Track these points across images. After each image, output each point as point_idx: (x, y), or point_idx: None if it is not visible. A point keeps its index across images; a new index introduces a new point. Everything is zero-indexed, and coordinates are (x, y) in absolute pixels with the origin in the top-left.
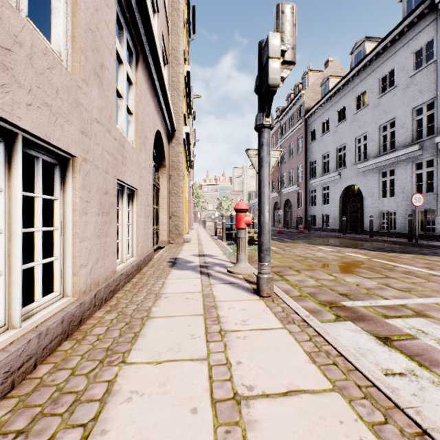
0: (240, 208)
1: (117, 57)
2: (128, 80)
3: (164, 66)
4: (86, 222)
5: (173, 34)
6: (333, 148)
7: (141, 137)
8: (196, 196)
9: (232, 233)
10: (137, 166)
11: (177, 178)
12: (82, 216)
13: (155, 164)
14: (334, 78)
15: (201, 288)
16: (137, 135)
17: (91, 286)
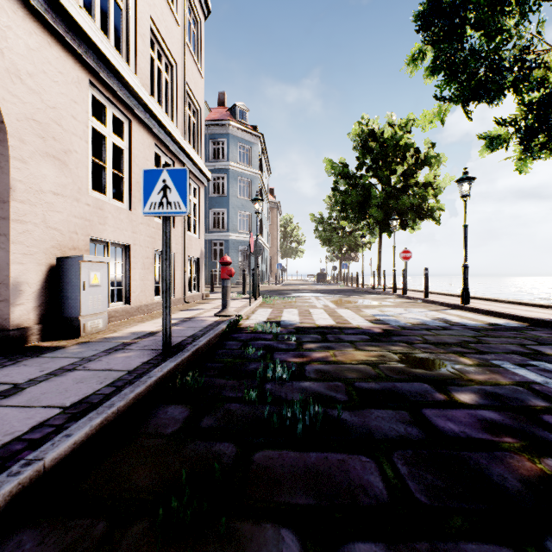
0: None
1: None
2: None
3: None
4: None
5: None
6: None
7: None
8: None
9: None
10: None
11: None
12: None
13: None
14: None
15: None
16: None
17: None
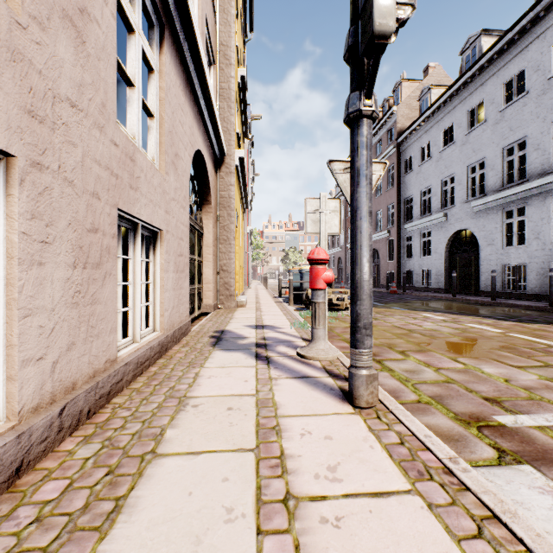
0: (317, 258)
1: (125, 20)
2: (146, 64)
3: (210, 67)
4: (40, 279)
5: (222, 23)
6: (437, 181)
7: (169, 154)
8: (255, 246)
9: (301, 294)
10: (160, 195)
11: (227, 219)
12: (28, 269)
13: (196, 199)
14: (437, 87)
15: (254, 386)
16: (161, 148)
17: (54, 394)
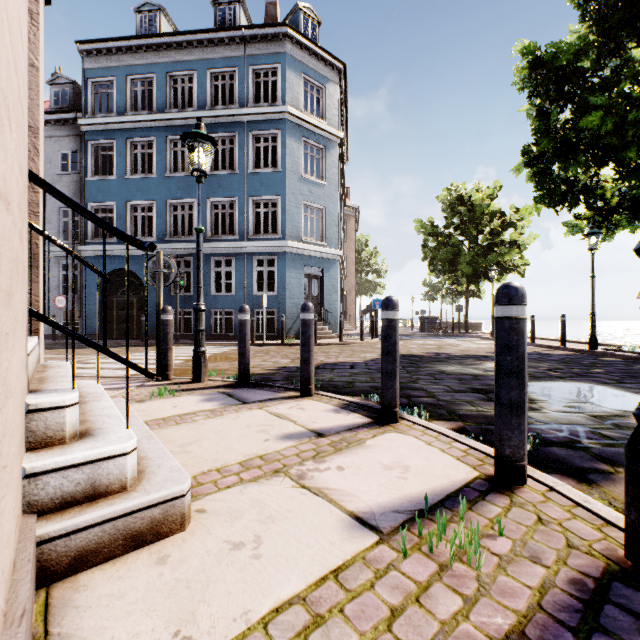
0: None
1: None
2: None
3: None
4: None
5: None
6: None
7: None
8: None
9: None
10: None
11: None
12: None
13: None
14: None
15: None
16: None
17: None
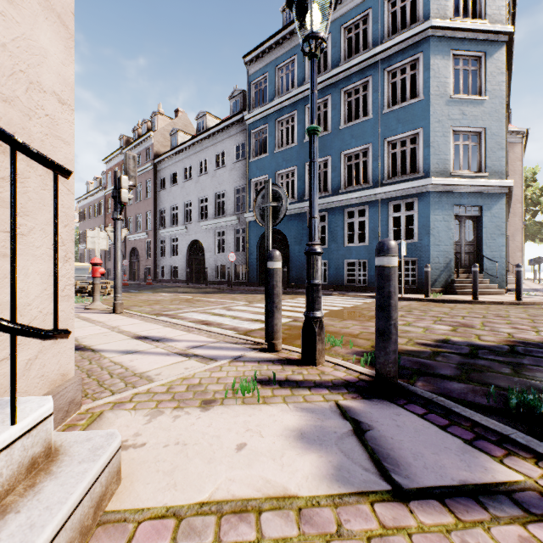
0: (97, 262)
1: None
2: None
3: None
4: None
5: None
6: (182, 202)
7: None
8: None
9: None
10: None
11: None
12: None
13: None
14: (183, 133)
15: None
16: None
17: None
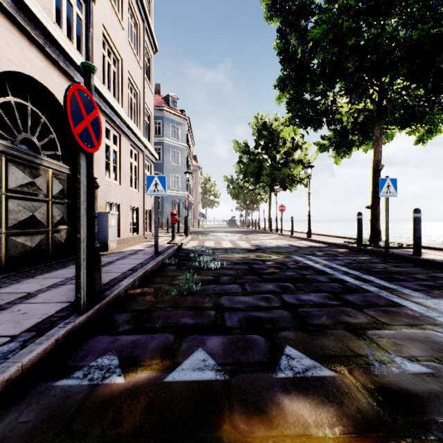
0: None
1: None
2: None
3: None
4: None
5: None
6: None
7: None
8: None
9: None
10: None
11: None
12: None
13: None
14: None
15: None
16: None
17: None
